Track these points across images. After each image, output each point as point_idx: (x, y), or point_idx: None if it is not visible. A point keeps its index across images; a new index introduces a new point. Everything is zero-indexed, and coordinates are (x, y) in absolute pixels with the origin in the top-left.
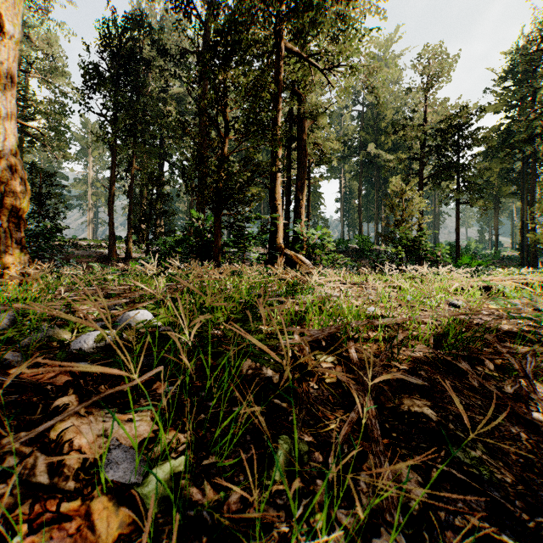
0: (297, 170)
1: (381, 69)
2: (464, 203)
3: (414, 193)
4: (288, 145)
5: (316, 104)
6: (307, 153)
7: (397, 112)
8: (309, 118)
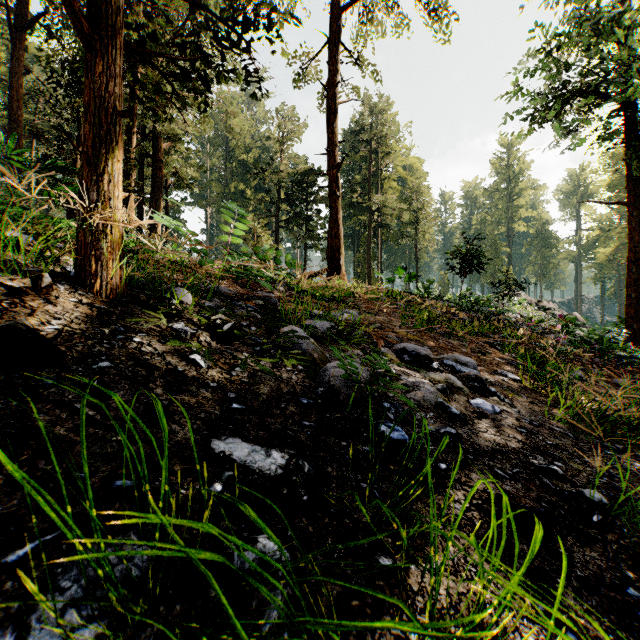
0: (151, 190)
1: (238, 115)
2: (310, 247)
3: (263, 232)
4: (141, 160)
5: (173, 129)
6: (163, 174)
7: (263, 152)
8: (165, 139)
